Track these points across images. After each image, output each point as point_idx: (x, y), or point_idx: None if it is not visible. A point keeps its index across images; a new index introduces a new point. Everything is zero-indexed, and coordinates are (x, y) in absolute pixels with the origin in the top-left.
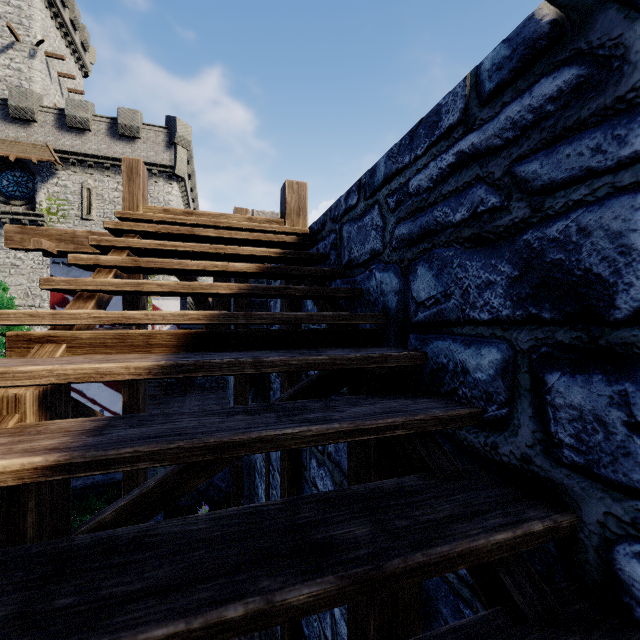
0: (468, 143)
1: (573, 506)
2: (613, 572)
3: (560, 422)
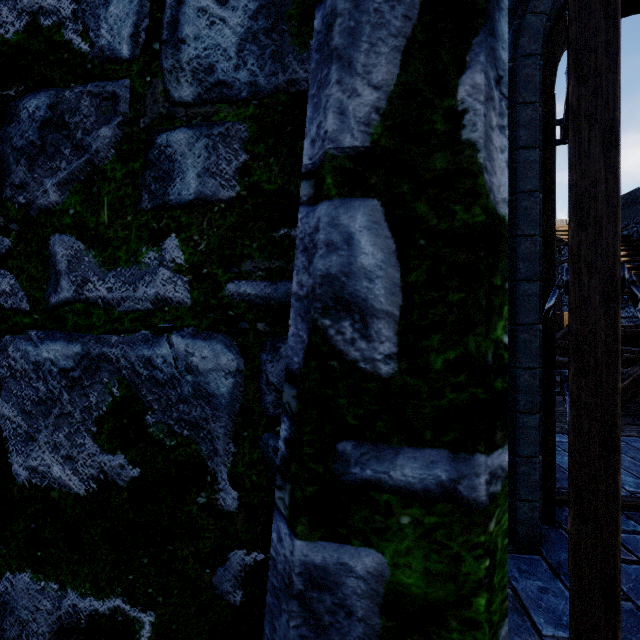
0: None
1: None
2: None
3: None
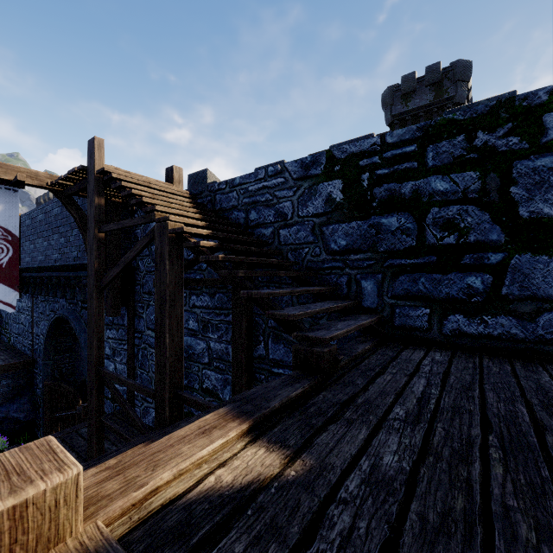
0: (265, 184)
1: (283, 251)
2: (288, 258)
3: (282, 238)
